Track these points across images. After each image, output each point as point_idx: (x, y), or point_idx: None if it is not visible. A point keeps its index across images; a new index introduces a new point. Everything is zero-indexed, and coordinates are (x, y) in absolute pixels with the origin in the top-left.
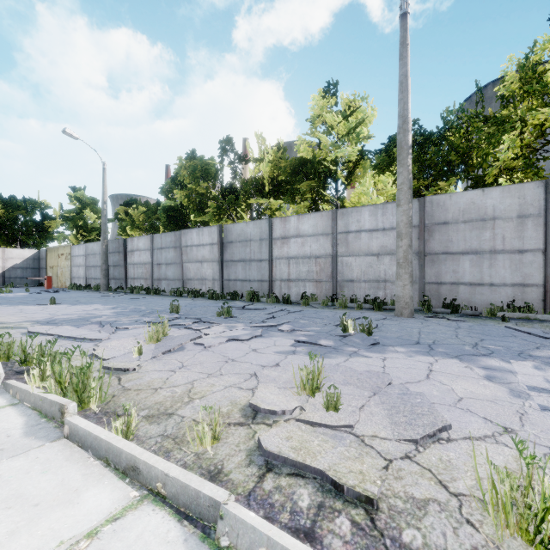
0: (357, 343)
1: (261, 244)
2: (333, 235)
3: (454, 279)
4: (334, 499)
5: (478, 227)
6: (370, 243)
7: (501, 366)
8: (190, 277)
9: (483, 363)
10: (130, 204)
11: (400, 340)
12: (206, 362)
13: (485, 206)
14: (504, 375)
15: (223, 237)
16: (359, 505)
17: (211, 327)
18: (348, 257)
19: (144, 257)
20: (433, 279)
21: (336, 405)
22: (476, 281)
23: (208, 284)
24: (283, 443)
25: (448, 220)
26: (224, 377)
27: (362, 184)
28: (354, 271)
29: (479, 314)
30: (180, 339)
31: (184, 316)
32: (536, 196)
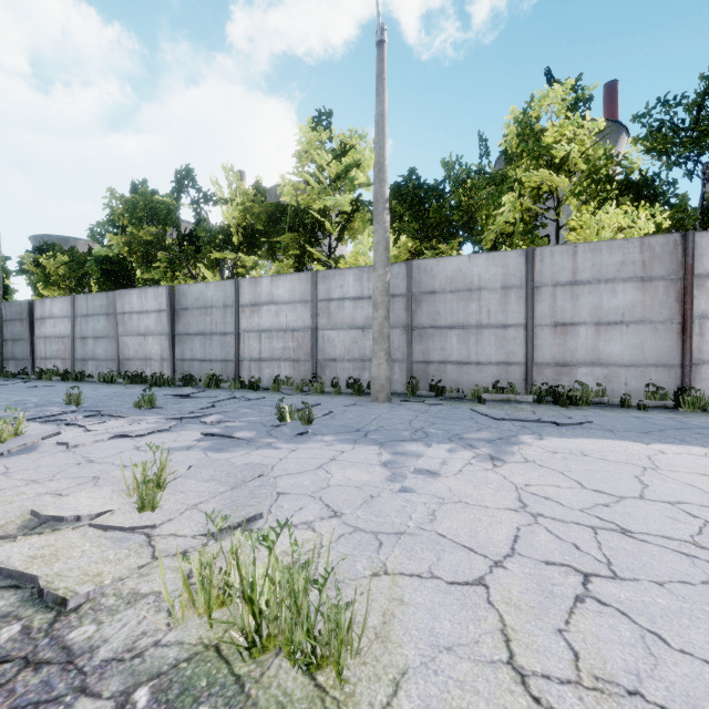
0: (284, 433)
1: (226, 312)
2: (313, 303)
3: (442, 357)
4: (31, 607)
5: (465, 298)
6: (355, 314)
7: (416, 450)
8: (129, 356)
9: (400, 449)
10: (43, 250)
11: (341, 428)
12: (47, 466)
13: (471, 275)
14: (406, 460)
15: (176, 302)
16: (56, 609)
17: (107, 422)
18: (330, 330)
19: (62, 327)
20: (421, 358)
21: (153, 503)
22: (463, 359)
23: (154, 366)
24: (26, 552)
25: (435, 289)
26: (51, 483)
27: (360, 241)
28: (337, 348)
29: (463, 396)
30: (30, 438)
31: (86, 409)
32: (518, 266)
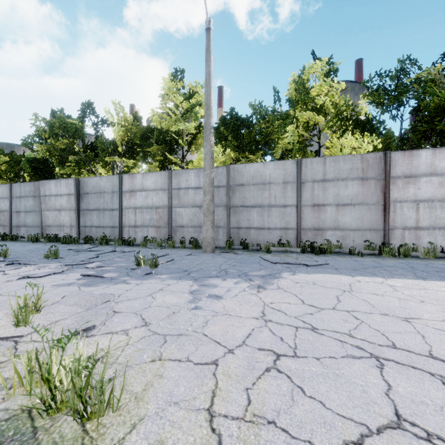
0: (137, 274)
1: (113, 196)
2: (169, 191)
3: (248, 225)
4: None
5: (261, 188)
6: (195, 198)
7: (215, 283)
8: (49, 224)
9: (206, 282)
10: None
11: (175, 270)
12: None
13: (265, 174)
14: (206, 289)
15: (80, 189)
16: None
17: (21, 268)
18: (180, 208)
19: (2, 205)
20: (235, 225)
21: (26, 321)
22: (260, 226)
23: (66, 230)
24: None
25: (244, 183)
26: None
27: (202, 152)
28: (184, 219)
29: (259, 249)
30: None
31: (10, 259)
32: (292, 169)
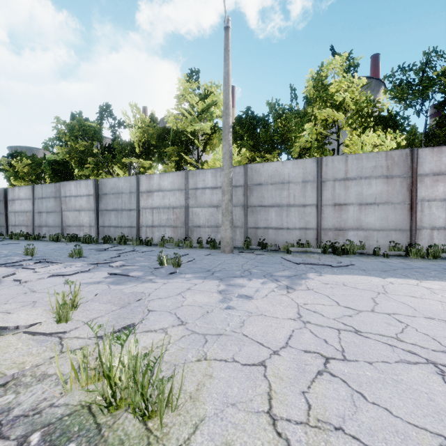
0: (161, 273)
1: (131, 196)
2: (186, 191)
3: (265, 225)
4: None
5: (280, 188)
6: (212, 198)
7: (241, 283)
8: (69, 224)
9: (232, 282)
10: (14, 155)
11: (198, 269)
12: (5, 294)
13: (283, 173)
14: (234, 289)
15: (99, 190)
16: None
17: (49, 266)
18: (197, 208)
19: (25, 206)
20: (253, 225)
21: (67, 318)
22: (279, 226)
23: (85, 230)
24: None
25: (262, 182)
26: (5, 305)
27: (217, 152)
28: (201, 219)
29: (278, 249)
30: None
31: (37, 258)
32: (312, 168)
